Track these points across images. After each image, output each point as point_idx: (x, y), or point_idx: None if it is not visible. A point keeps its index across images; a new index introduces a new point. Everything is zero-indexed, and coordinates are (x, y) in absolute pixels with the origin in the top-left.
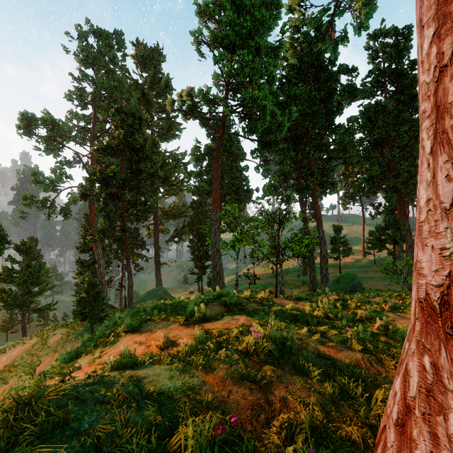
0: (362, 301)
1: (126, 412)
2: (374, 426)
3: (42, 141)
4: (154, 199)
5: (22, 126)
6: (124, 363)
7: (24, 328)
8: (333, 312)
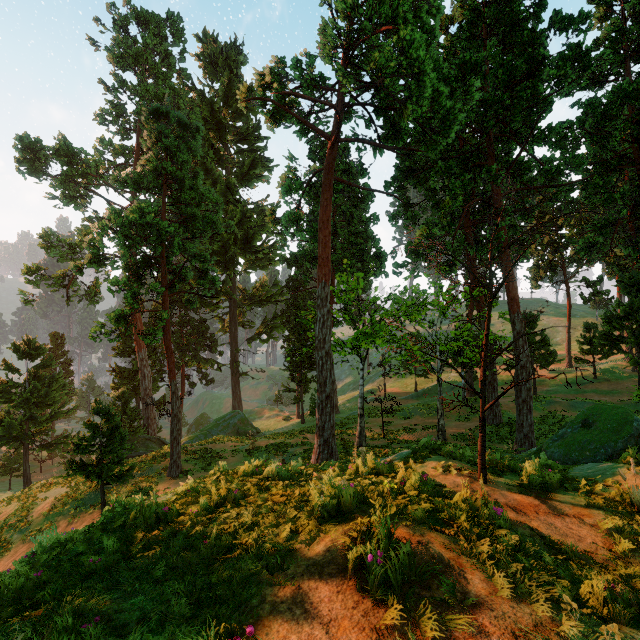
0: None
1: None
2: None
3: (57, 185)
4: (229, 273)
5: (21, 157)
6: None
7: (27, 472)
8: None
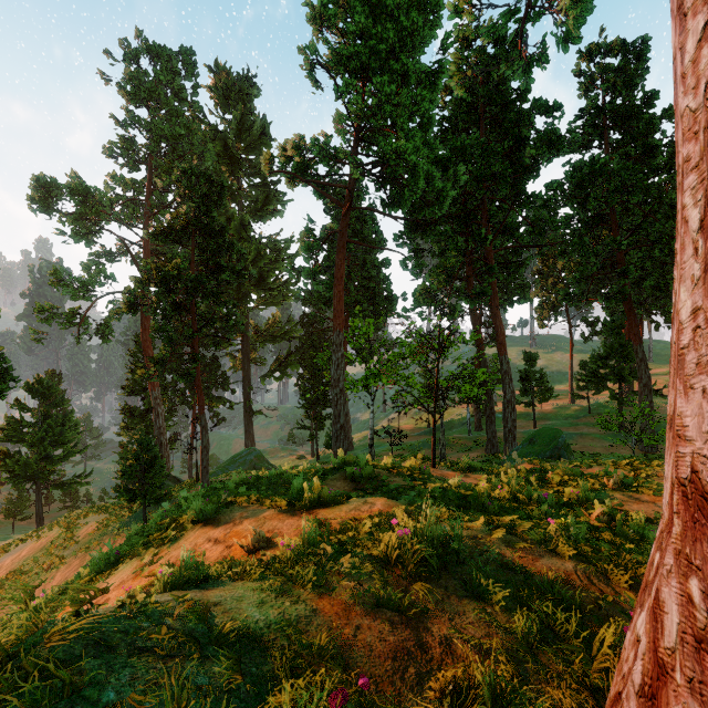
0: (571, 474)
1: (182, 667)
2: (599, 689)
3: (67, 222)
4: (243, 311)
5: (36, 197)
6: (185, 578)
7: (40, 512)
8: (525, 491)
